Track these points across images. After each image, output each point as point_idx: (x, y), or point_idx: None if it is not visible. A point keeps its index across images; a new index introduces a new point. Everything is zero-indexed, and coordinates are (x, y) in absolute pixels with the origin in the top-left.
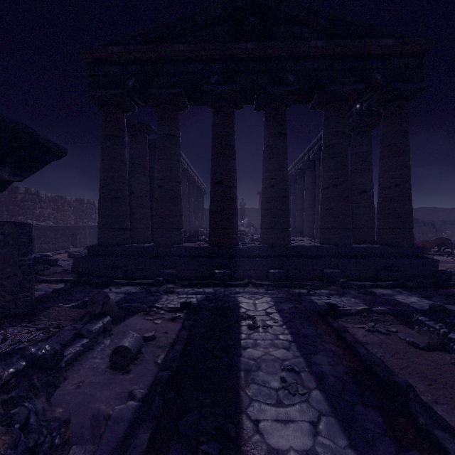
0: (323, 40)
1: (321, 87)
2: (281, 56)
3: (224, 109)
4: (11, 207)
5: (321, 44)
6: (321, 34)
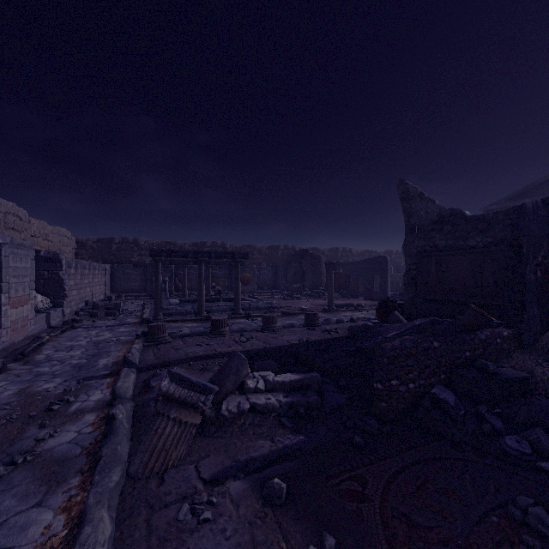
0: None
1: None
2: None
3: None
4: None
5: None
6: None
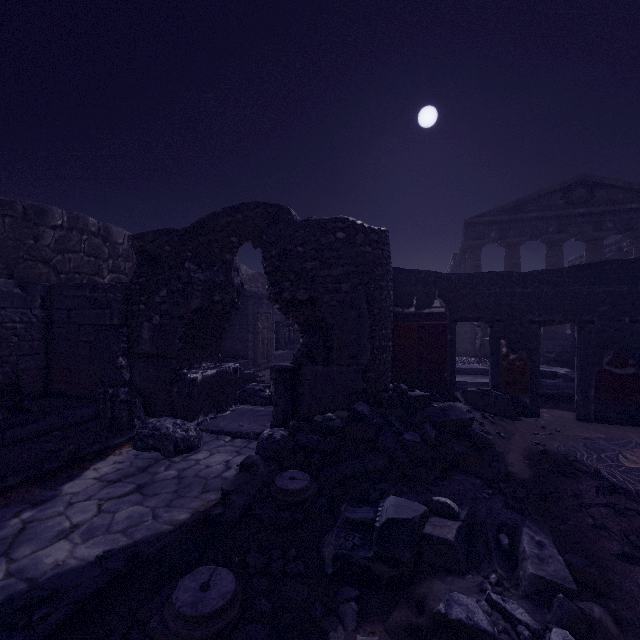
0: (637, 203)
1: (634, 230)
2: (602, 212)
3: (557, 247)
4: None
5: (635, 206)
6: (633, 193)
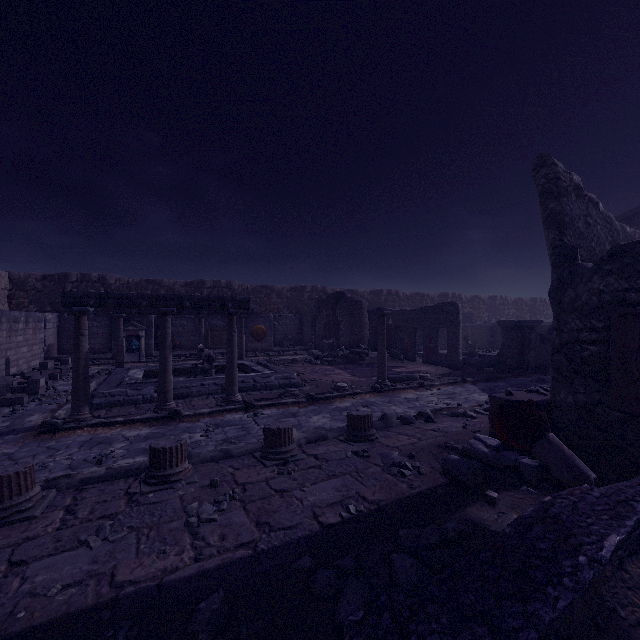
0: None
1: None
2: None
3: None
4: (493, 310)
5: None
6: None
